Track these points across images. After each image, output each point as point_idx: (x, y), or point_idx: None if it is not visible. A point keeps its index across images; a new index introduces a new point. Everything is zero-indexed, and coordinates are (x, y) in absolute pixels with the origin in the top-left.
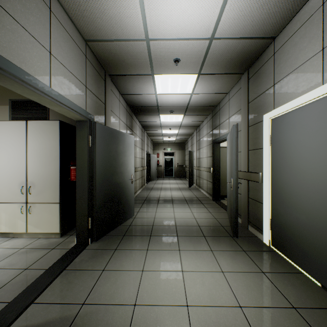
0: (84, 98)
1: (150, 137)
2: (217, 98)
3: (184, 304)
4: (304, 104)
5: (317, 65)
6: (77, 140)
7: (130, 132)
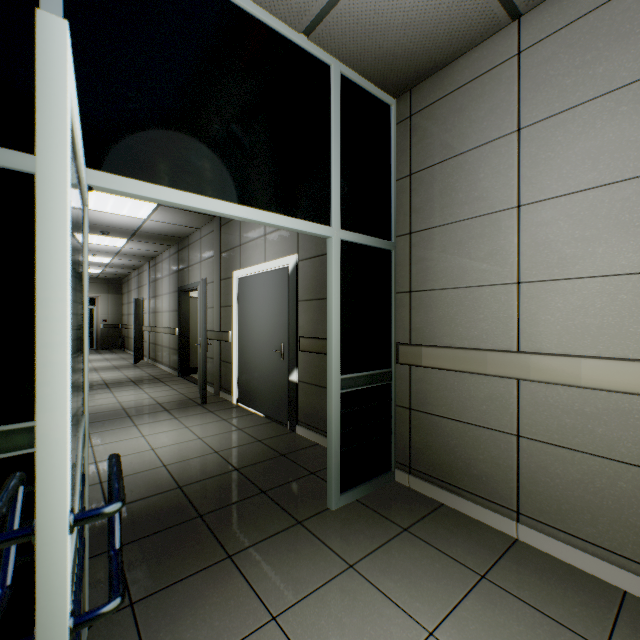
0: None
1: None
2: (186, 230)
3: (150, 449)
4: (257, 273)
5: (263, 245)
6: None
7: None
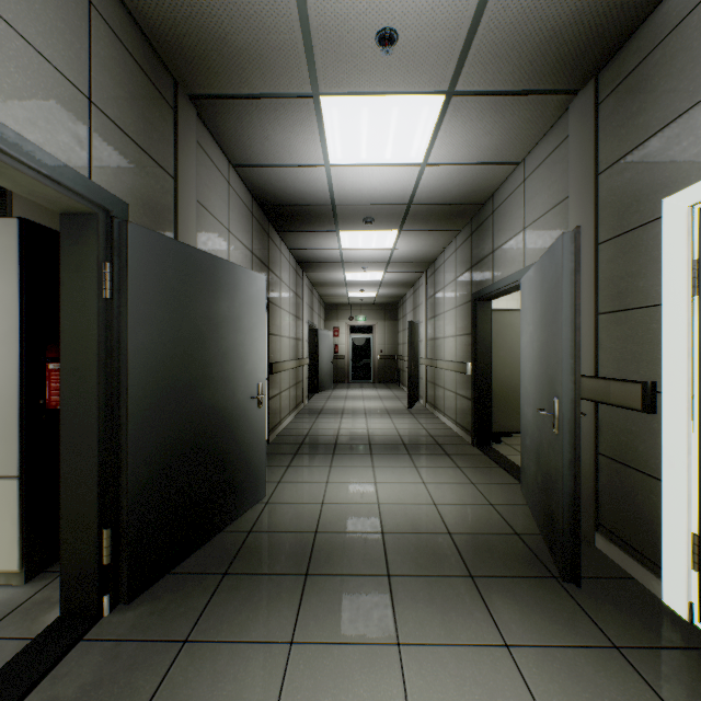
0: (81, 135)
1: (318, 291)
2: (491, 179)
3: None
4: None
5: None
6: (63, 276)
7: (263, 271)
